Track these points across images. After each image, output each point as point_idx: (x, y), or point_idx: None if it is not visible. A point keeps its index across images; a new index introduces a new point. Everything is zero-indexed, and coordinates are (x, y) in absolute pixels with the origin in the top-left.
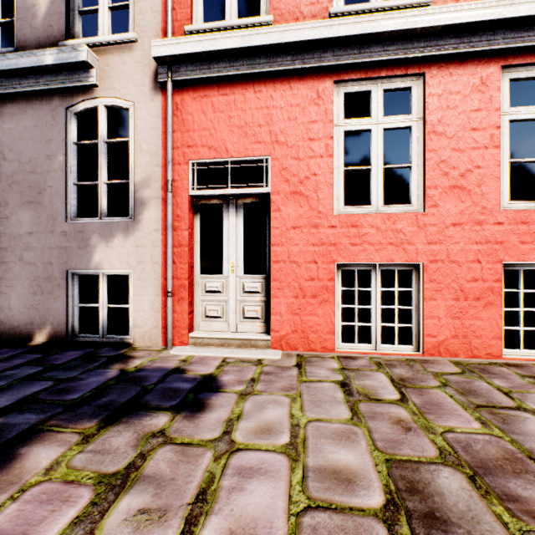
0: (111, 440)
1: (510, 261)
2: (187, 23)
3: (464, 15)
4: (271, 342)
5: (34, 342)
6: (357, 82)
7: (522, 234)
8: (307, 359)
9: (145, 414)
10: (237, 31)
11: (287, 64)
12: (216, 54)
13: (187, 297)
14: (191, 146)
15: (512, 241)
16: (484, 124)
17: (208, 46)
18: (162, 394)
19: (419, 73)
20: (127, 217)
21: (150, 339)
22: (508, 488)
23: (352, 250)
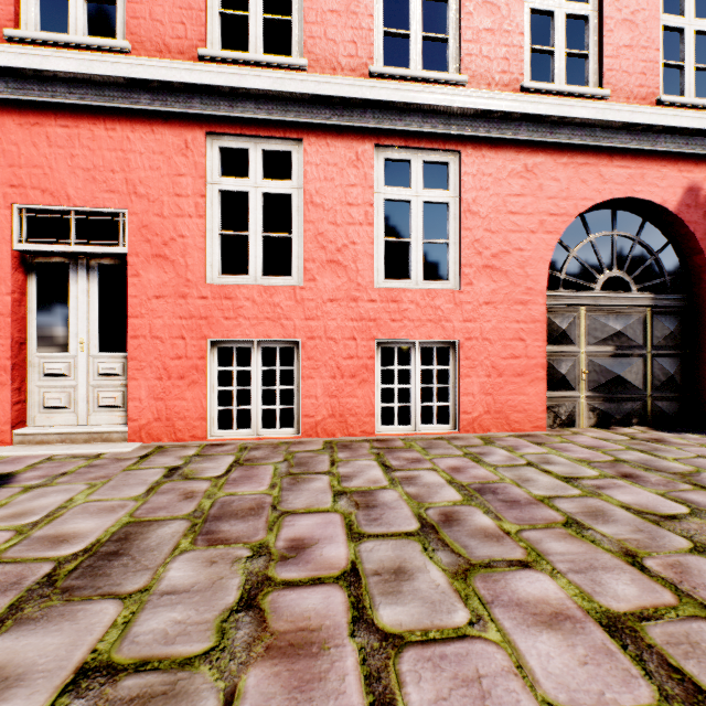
0: None
1: (382, 338)
2: (10, 25)
3: (331, 88)
4: (128, 433)
5: None
6: (234, 137)
7: (392, 312)
8: (164, 450)
9: None
10: (74, 52)
11: (146, 104)
12: (48, 75)
13: (10, 382)
14: (15, 186)
15: (385, 318)
16: (359, 200)
17: (33, 63)
18: None
19: (298, 139)
20: None
21: None
22: (218, 527)
23: (226, 325)
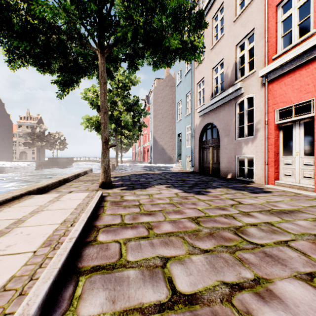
0: (231, 191)
1: None
2: (274, 55)
3: None
4: (314, 189)
5: (227, 177)
6: None
7: None
8: None
9: (241, 191)
10: (292, 50)
11: None
12: (284, 64)
13: (274, 165)
14: (275, 104)
15: None
16: None
17: (279, 63)
18: (250, 190)
19: None
20: (252, 136)
21: (260, 181)
22: None
23: None
